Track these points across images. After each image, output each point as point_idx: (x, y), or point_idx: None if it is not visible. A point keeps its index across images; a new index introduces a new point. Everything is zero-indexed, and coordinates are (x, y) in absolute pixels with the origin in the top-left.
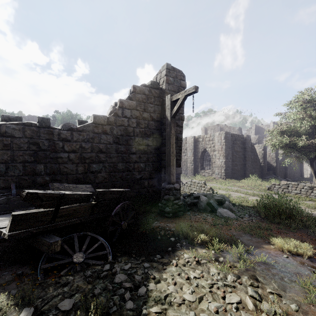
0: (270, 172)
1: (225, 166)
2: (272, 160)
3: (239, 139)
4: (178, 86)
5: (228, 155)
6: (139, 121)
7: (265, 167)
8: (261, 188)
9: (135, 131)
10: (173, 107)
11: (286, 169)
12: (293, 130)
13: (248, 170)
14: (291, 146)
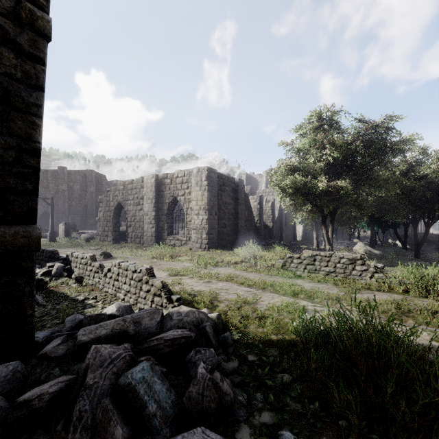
0: (266, 235)
1: (208, 227)
2: (268, 219)
3: (229, 184)
4: None
5: (213, 208)
6: None
7: (261, 228)
8: (267, 264)
9: None
10: None
11: (282, 230)
12: None
13: (241, 233)
14: (305, 193)
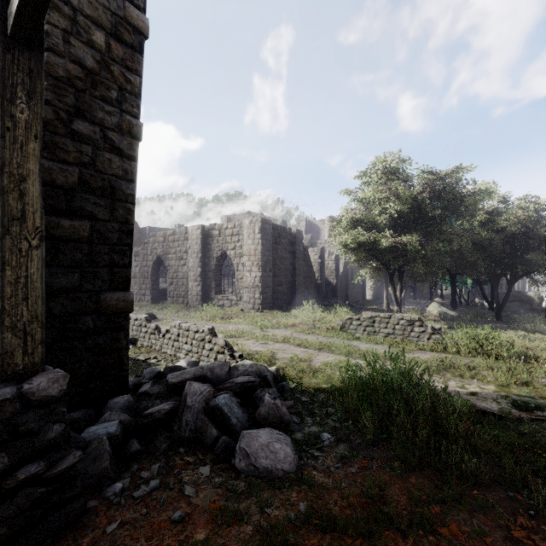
0: (328, 293)
1: (261, 286)
2: (331, 275)
3: (285, 235)
4: (115, 15)
5: (268, 264)
6: None
7: (323, 285)
8: (326, 326)
9: None
10: None
11: (348, 288)
12: (367, 222)
13: (299, 292)
14: (368, 248)
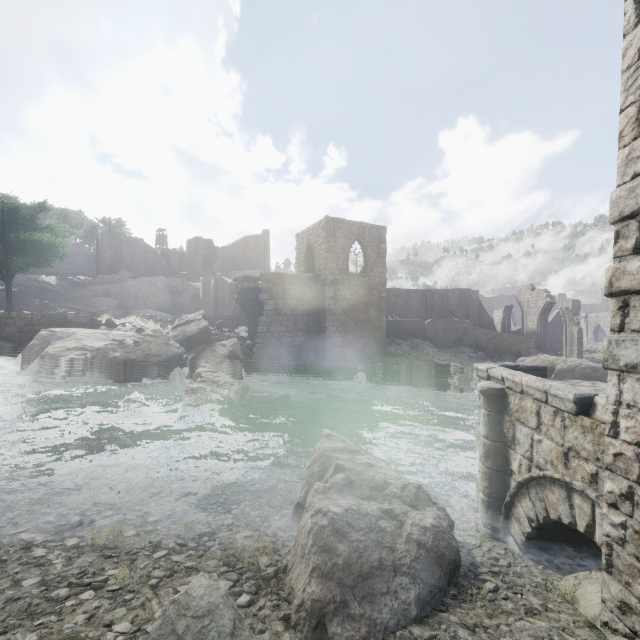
0: None
1: None
2: None
3: None
4: (577, 306)
5: None
6: (560, 322)
7: None
8: None
9: (558, 325)
10: (576, 319)
11: None
12: None
13: None
14: None
